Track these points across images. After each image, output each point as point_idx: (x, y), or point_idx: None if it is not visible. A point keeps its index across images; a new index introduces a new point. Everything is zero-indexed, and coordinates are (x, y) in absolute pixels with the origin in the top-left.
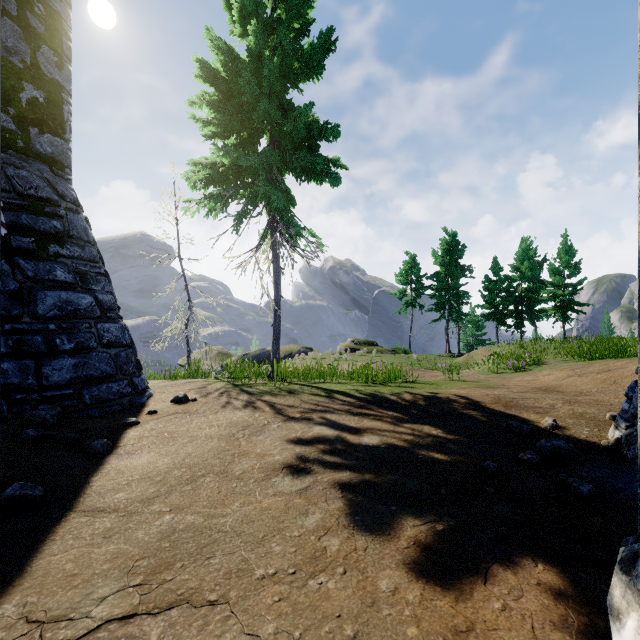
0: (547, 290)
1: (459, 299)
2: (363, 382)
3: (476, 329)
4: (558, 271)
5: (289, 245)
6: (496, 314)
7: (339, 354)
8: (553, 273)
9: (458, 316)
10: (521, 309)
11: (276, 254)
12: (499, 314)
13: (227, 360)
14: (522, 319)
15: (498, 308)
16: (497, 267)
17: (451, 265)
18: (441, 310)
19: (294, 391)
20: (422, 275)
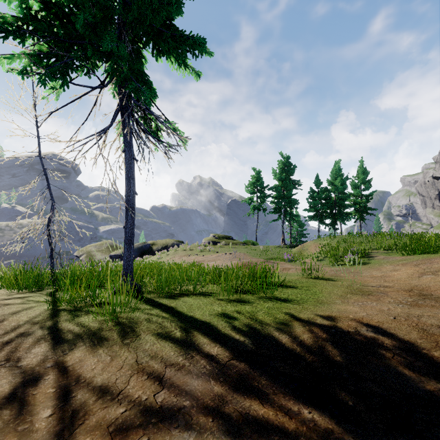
0: (350, 199)
1: (291, 205)
2: (231, 294)
3: (299, 226)
4: (357, 186)
5: (145, 133)
6: (318, 216)
7: (204, 246)
8: (354, 187)
9: (291, 217)
10: (335, 212)
11: (128, 142)
12: (320, 216)
13: (115, 252)
14: (335, 219)
15: (319, 211)
16: (319, 181)
17: (286, 180)
18: (279, 213)
19: (134, 327)
20: (265, 187)
